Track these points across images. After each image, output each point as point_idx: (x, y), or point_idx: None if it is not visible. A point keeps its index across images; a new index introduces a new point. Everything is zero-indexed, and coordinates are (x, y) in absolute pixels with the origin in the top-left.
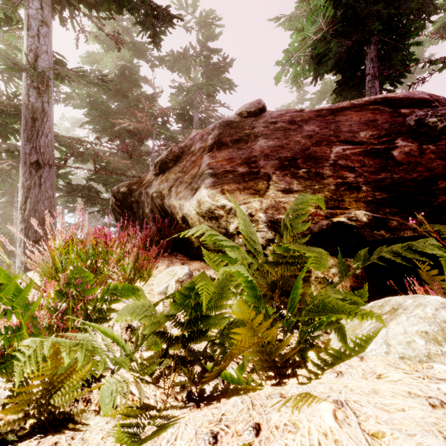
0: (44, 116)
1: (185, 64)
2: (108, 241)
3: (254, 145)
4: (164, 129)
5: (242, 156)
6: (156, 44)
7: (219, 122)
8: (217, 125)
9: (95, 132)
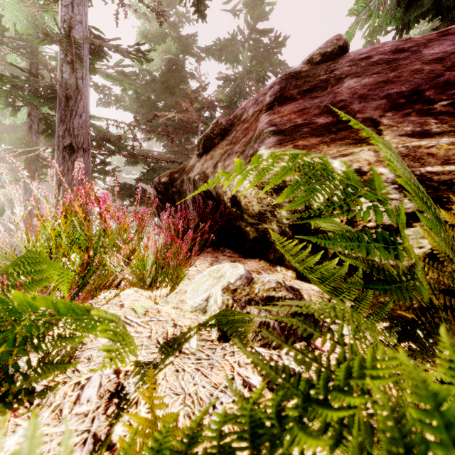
0: (78, 93)
1: (232, 52)
2: (103, 211)
3: (338, 89)
4: (210, 122)
5: (320, 104)
6: (200, 13)
7: (280, 76)
8: (277, 79)
9: (143, 133)
